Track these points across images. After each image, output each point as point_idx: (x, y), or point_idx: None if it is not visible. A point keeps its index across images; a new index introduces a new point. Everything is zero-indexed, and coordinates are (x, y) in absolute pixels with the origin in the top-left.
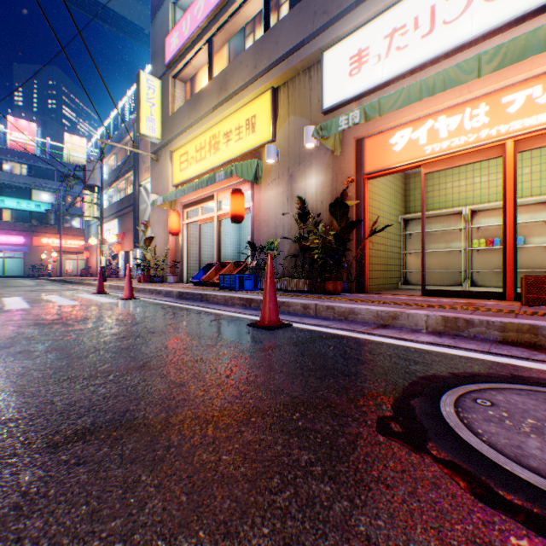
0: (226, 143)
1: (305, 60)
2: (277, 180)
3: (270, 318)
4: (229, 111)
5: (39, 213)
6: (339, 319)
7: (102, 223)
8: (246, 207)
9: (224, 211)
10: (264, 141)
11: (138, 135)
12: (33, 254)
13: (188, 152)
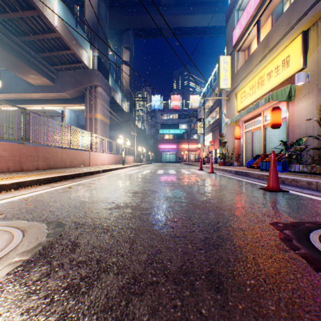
0: (267, 80)
1: None
2: (307, 95)
3: (271, 186)
4: (270, 59)
5: (180, 134)
6: None
7: (204, 136)
8: (282, 117)
9: (267, 122)
10: (295, 71)
11: (218, 90)
12: (178, 152)
13: (245, 91)
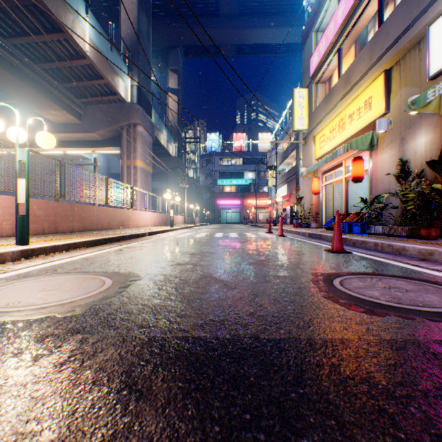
0: (349, 123)
1: (411, 40)
2: (389, 144)
3: (335, 247)
4: (351, 98)
5: (246, 186)
6: (395, 254)
7: (276, 189)
8: (365, 169)
9: (349, 174)
10: (377, 115)
11: (292, 131)
12: (243, 210)
13: (324, 134)
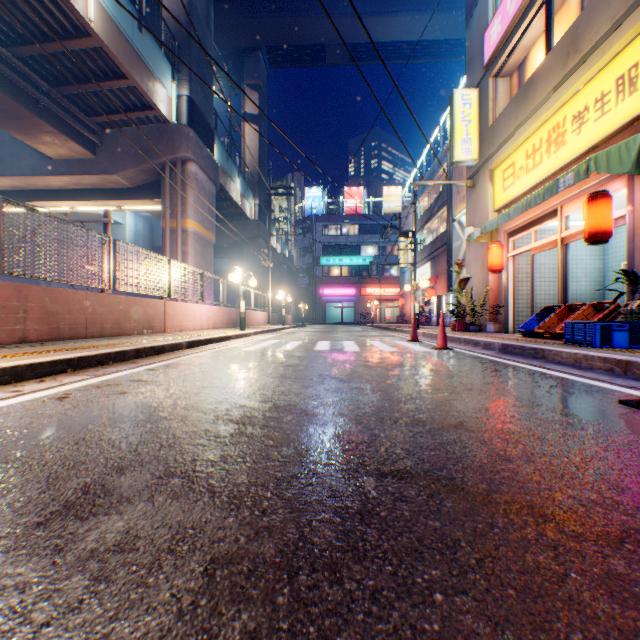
0: (575, 130)
1: None
2: None
3: None
4: (582, 80)
5: (364, 266)
6: None
7: (414, 269)
8: (614, 217)
9: (572, 229)
10: None
11: (450, 164)
12: (360, 303)
13: (514, 162)
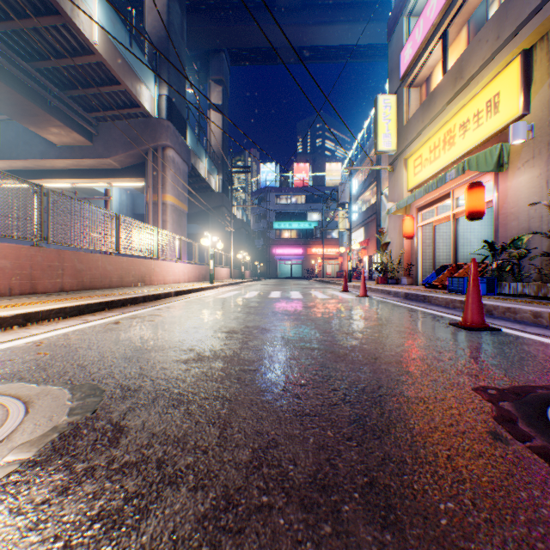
0: (461, 135)
1: None
2: (530, 161)
3: (471, 320)
4: (465, 99)
5: (310, 230)
6: None
7: (350, 233)
8: (486, 201)
9: (460, 208)
10: (508, 119)
11: (375, 153)
12: (306, 261)
13: (421, 155)
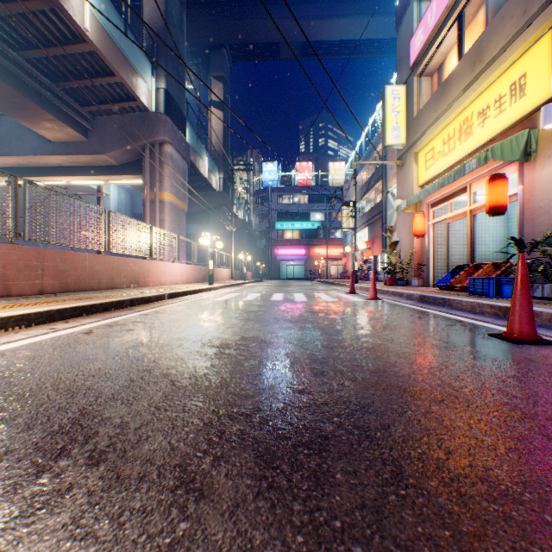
0: (480, 124)
1: None
2: None
3: (519, 330)
4: (484, 84)
5: (313, 230)
6: None
7: (354, 233)
8: (509, 194)
9: (478, 203)
10: (538, 102)
11: (383, 147)
12: (309, 262)
13: (433, 147)
